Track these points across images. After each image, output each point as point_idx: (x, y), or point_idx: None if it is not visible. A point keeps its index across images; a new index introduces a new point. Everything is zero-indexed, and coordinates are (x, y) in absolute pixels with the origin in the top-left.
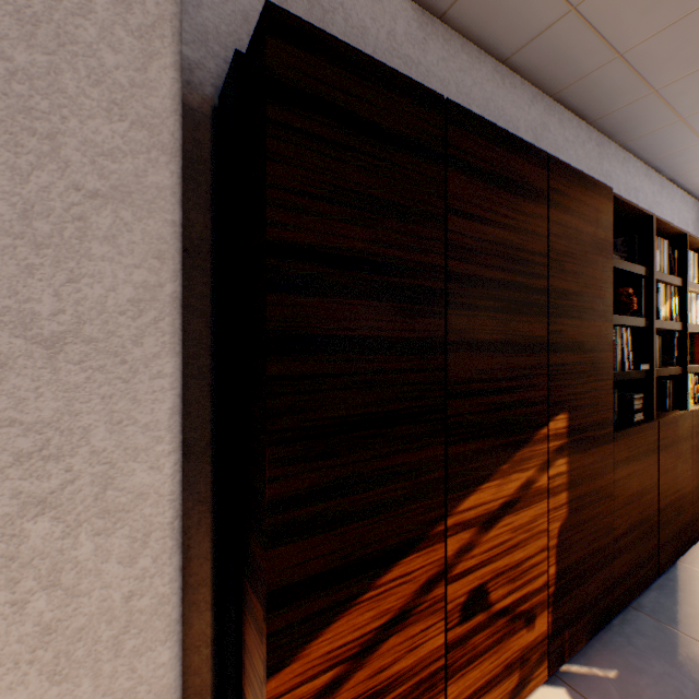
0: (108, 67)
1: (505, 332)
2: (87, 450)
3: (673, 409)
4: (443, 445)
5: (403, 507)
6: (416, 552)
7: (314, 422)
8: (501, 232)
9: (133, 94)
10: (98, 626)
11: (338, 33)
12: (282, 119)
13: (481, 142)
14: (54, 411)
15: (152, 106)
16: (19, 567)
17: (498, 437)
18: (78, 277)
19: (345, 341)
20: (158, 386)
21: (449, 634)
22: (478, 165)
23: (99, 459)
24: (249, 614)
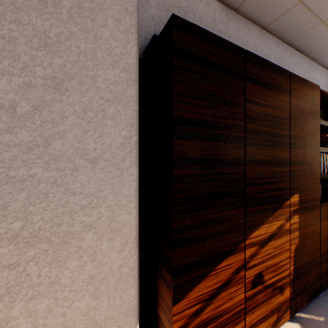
0: (113, 47)
1: (270, 156)
2: (105, 205)
3: None
4: (244, 207)
5: (227, 234)
6: (232, 255)
7: (191, 195)
8: (269, 109)
9: (121, 58)
10: (109, 277)
11: (190, 21)
12: (178, 64)
13: (260, 68)
14: (94, 189)
15: (128, 62)
16: (82, 251)
17: (267, 204)
18: (102, 134)
19: (203, 160)
20: (130, 179)
21: (246, 293)
22: (259, 79)
23: (110, 209)
24: (161, 278)
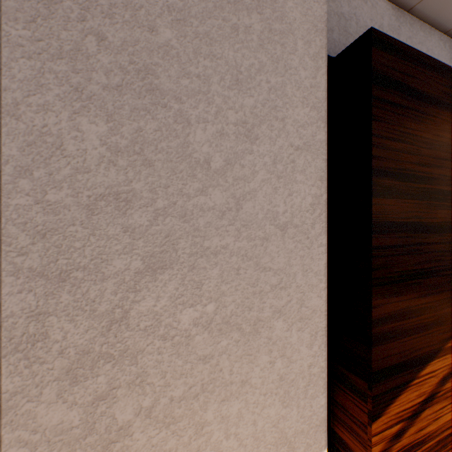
0: (302, 78)
1: None
2: (294, 285)
3: None
4: (450, 291)
5: (431, 329)
6: (437, 358)
7: (390, 273)
8: None
9: (311, 91)
10: (298, 379)
11: (352, 32)
12: (377, 95)
13: None
14: (283, 263)
15: (317, 97)
16: (271, 344)
17: None
18: (291, 193)
19: (404, 225)
20: (320, 251)
21: None
22: None
23: (299, 290)
24: (342, 384)
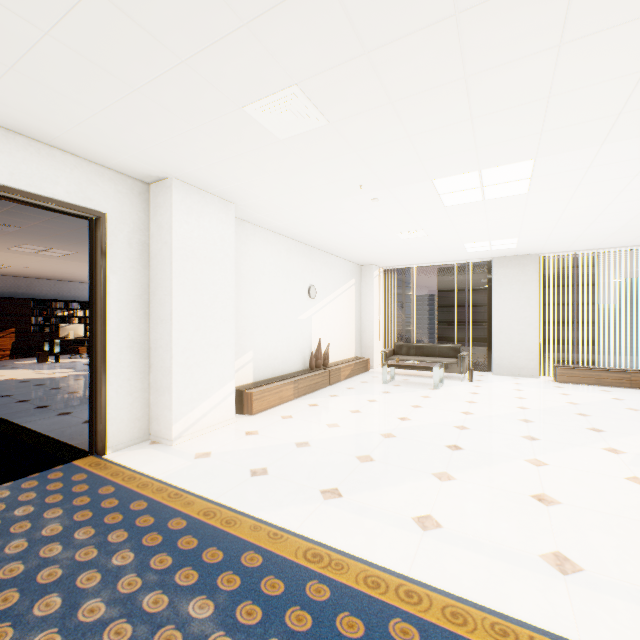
0: None
1: None
2: None
3: None
4: None
5: None
6: None
7: None
8: None
9: None
10: None
11: None
12: None
13: None
14: None
15: None
16: None
17: None
18: None
19: None
20: None
21: None
22: None
23: None
24: None
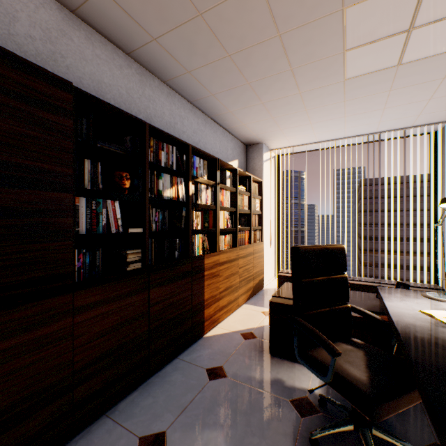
0: None
1: None
2: None
3: (184, 257)
4: None
5: None
6: None
7: None
8: None
9: None
10: None
11: None
12: None
13: None
14: None
15: None
16: None
17: None
18: None
19: None
20: None
21: None
22: None
23: None
24: None
